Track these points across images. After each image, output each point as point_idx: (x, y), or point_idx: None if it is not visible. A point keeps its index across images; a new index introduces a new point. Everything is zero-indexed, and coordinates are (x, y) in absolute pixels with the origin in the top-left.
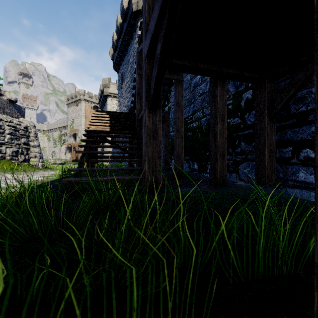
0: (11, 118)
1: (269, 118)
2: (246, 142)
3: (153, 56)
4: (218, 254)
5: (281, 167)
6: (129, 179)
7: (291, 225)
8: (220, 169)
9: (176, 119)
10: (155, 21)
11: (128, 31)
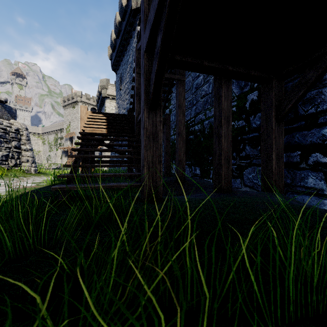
0: (0, 120)
1: (277, 120)
2: (251, 146)
3: (153, 50)
4: (239, 292)
5: (289, 172)
6: (126, 185)
7: (310, 239)
8: (225, 174)
9: (178, 121)
10: (155, 9)
11: (127, 30)
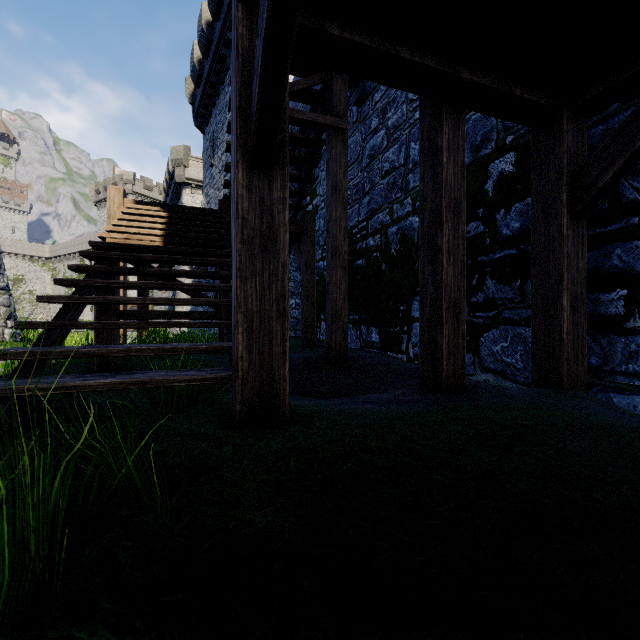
0: None
1: (572, 213)
2: (498, 280)
3: None
4: None
5: (595, 339)
6: (190, 380)
7: None
8: (450, 346)
9: (331, 223)
10: None
11: (225, 39)
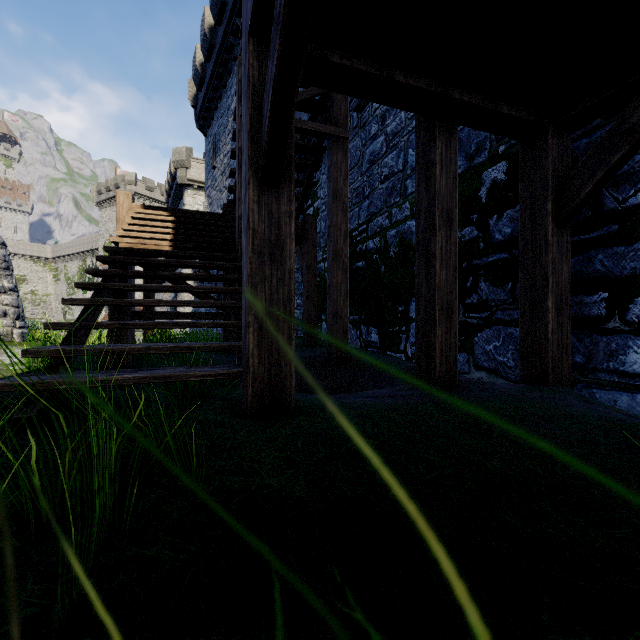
0: None
1: (557, 222)
2: (491, 282)
3: (270, 31)
4: None
5: (580, 339)
6: (205, 375)
7: None
8: (443, 345)
9: (332, 228)
10: None
11: (227, 43)
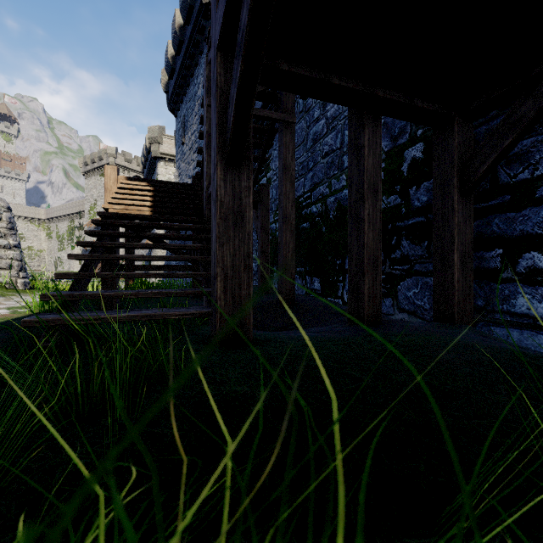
0: None
1: (461, 193)
2: (411, 241)
3: (233, 47)
4: None
5: (480, 286)
6: (182, 314)
7: None
8: (370, 291)
9: (282, 196)
10: None
11: (194, 40)
